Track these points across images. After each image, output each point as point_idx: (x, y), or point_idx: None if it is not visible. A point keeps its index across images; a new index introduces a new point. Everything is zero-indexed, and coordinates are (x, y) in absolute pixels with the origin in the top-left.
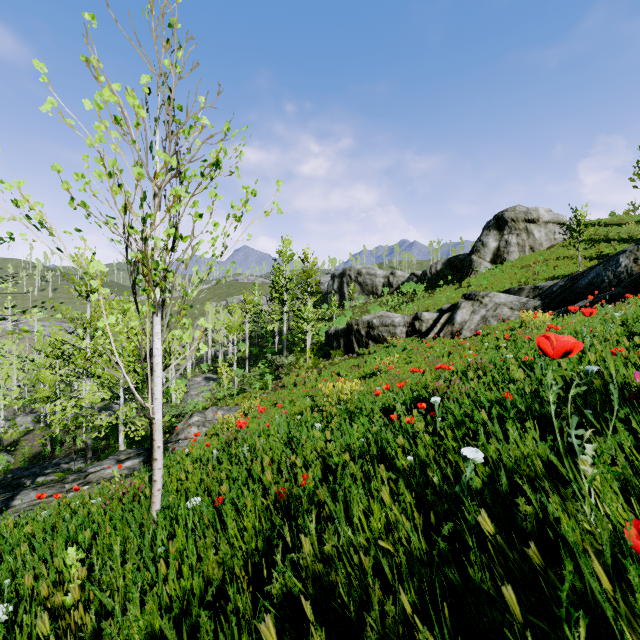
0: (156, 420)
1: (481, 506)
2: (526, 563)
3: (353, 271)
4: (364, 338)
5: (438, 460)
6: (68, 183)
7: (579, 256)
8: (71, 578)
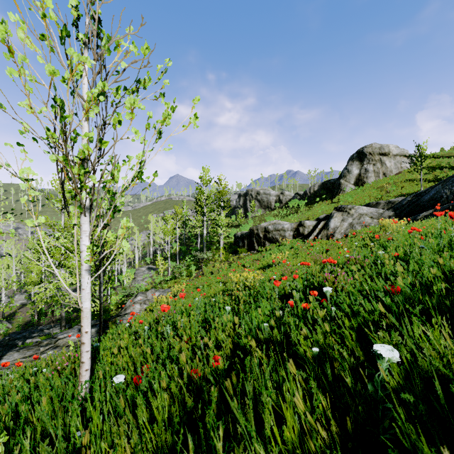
0: (84, 308)
1: (387, 399)
2: None
3: (254, 191)
4: (262, 239)
5: (341, 351)
6: None
7: (421, 179)
8: None
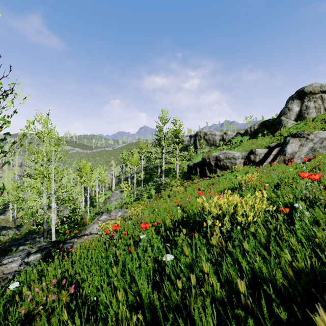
0: None
1: None
2: None
3: (202, 133)
4: (213, 167)
5: None
6: None
7: None
8: None
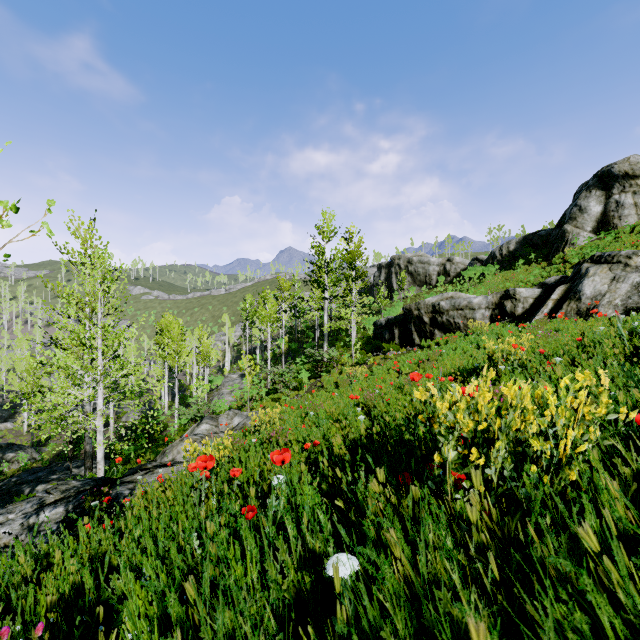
0: None
1: None
2: None
3: (402, 260)
4: (428, 326)
5: None
6: None
7: None
8: None
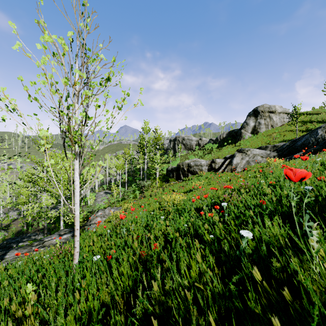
0: (76, 215)
1: (250, 262)
2: (280, 298)
3: (180, 138)
4: (186, 172)
5: (226, 237)
6: (27, 87)
7: (296, 130)
8: (30, 300)
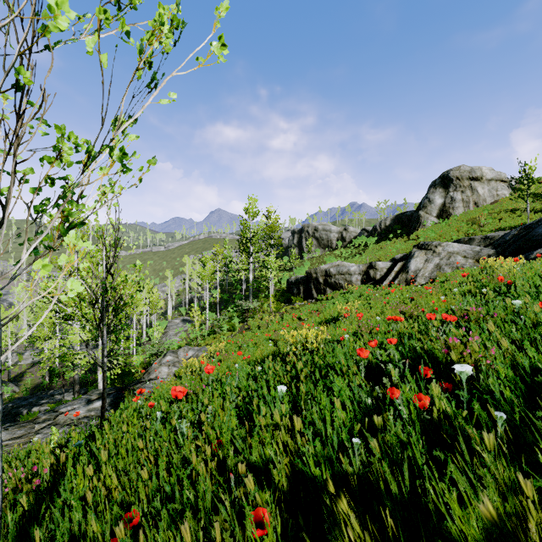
0: None
1: None
2: None
3: (311, 227)
4: (322, 285)
5: None
6: None
7: (528, 208)
8: None
